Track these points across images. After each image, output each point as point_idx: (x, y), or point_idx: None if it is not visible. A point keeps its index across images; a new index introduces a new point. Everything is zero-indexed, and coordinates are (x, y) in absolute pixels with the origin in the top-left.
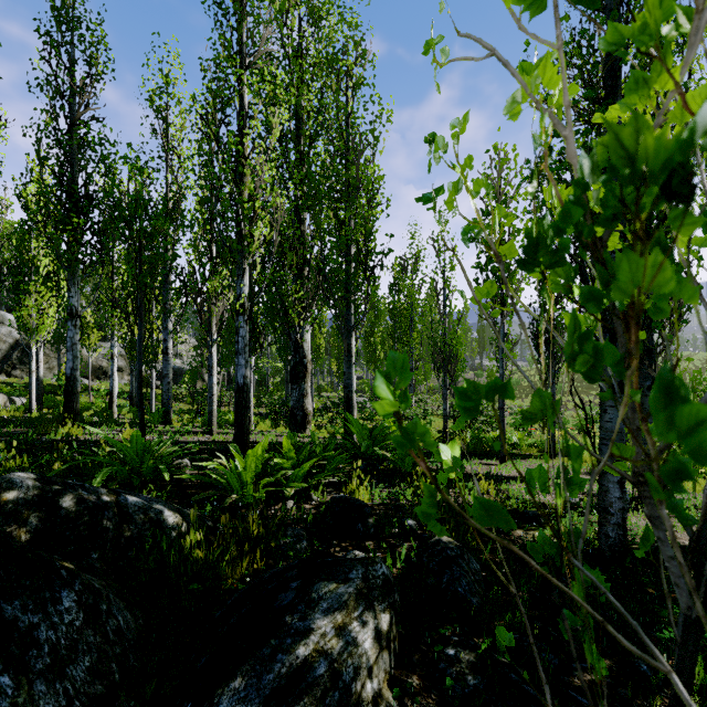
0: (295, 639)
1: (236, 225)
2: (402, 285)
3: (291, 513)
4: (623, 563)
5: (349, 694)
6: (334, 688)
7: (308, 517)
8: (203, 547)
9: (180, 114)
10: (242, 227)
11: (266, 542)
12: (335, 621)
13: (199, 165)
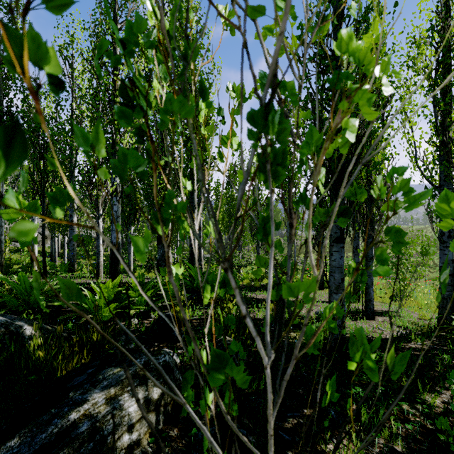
0: (71, 407)
1: (111, 136)
2: (233, 181)
3: (131, 326)
4: (342, 350)
5: (103, 444)
6: (90, 441)
7: (142, 328)
8: (43, 349)
9: (82, 62)
10: (114, 136)
11: (102, 345)
12: (108, 394)
13: (86, 94)
